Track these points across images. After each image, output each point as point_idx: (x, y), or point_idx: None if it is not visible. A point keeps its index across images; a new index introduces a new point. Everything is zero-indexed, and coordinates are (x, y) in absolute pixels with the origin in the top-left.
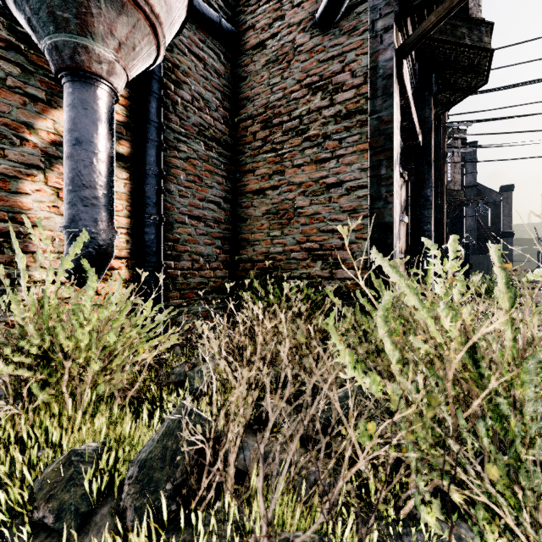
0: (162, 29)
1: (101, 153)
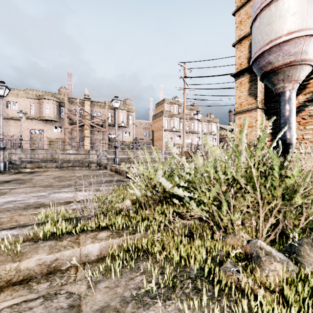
0: (294, 62)
1: (283, 113)
